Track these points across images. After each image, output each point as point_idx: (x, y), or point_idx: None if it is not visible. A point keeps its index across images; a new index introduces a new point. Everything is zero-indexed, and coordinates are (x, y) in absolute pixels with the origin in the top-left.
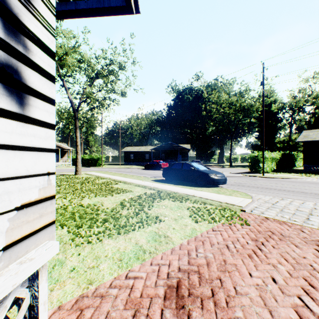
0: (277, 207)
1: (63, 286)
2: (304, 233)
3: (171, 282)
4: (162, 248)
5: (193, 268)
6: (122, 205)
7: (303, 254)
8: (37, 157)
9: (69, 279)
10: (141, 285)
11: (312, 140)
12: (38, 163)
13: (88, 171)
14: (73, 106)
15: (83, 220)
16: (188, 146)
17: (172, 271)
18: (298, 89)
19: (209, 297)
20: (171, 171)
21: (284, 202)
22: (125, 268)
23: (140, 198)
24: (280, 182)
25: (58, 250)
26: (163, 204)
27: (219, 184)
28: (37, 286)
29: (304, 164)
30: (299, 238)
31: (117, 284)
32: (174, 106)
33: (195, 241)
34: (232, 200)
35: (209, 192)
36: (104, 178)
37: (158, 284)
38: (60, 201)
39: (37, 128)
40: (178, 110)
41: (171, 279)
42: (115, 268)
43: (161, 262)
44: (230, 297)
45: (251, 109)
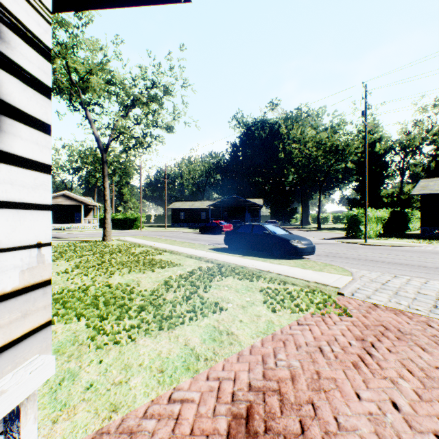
0: (389, 289)
1: (73, 415)
2: (432, 328)
3: (237, 409)
4: (224, 353)
5: (271, 385)
6: (167, 285)
7: (435, 362)
8: (16, 219)
9: (83, 403)
10: (191, 414)
11: (433, 192)
12: (18, 228)
13: (121, 236)
14: (99, 146)
15: (110, 307)
16: (260, 201)
17: (239, 391)
18: (413, 123)
19: (297, 434)
20: (237, 236)
21: (399, 280)
22: (169, 385)
23: (193, 275)
24: (390, 251)
25: (54, 371)
26: (226, 283)
27: (304, 254)
28: (18, 431)
29: (422, 226)
30: (426, 336)
31: (155, 412)
32: (241, 146)
33: (273, 342)
34: (323, 278)
35: (291, 266)
36: (143, 246)
37: (218, 412)
38: (79, 279)
39: (16, 170)
40: (246, 151)
41: (238, 403)
42: (154, 384)
43: (222, 375)
44: (329, 434)
45: (348, 150)
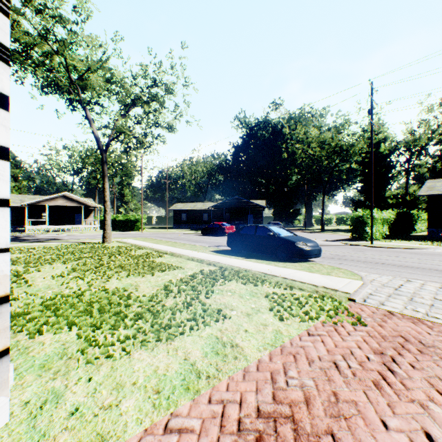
0: (403, 294)
1: None
2: None
3: (245, 441)
4: (228, 369)
5: (283, 410)
6: (166, 290)
7: None
8: None
9: (64, 433)
10: None
11: (440, 193)
12: None
13: (121, 238)
14: (99, 146)
15: (104, 315)
16: (263, 203)
17: (247, 417)
18: (419, 122)
19: None
20: (240, 237)
21: (412, 285)
22: (165, 410)
23: (194, 279)
24: (399, 253)
25: (7, 418)
26: (229, 288)
27: (310, 257)
28: None
29: (429, 227)
30: None
31: None
32: (243, 147)
33: (282, 355)
34: (332, 283)
35: (297, 270)
36: (144, 248)
37: None
38: (74, 283)
39: None
40: (248, 152)
41: (245, 434)
42: (148, 409)
43: (226, 396)
44: None
45: (352, 151)
